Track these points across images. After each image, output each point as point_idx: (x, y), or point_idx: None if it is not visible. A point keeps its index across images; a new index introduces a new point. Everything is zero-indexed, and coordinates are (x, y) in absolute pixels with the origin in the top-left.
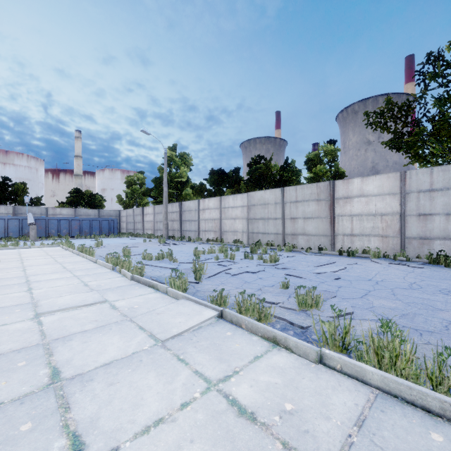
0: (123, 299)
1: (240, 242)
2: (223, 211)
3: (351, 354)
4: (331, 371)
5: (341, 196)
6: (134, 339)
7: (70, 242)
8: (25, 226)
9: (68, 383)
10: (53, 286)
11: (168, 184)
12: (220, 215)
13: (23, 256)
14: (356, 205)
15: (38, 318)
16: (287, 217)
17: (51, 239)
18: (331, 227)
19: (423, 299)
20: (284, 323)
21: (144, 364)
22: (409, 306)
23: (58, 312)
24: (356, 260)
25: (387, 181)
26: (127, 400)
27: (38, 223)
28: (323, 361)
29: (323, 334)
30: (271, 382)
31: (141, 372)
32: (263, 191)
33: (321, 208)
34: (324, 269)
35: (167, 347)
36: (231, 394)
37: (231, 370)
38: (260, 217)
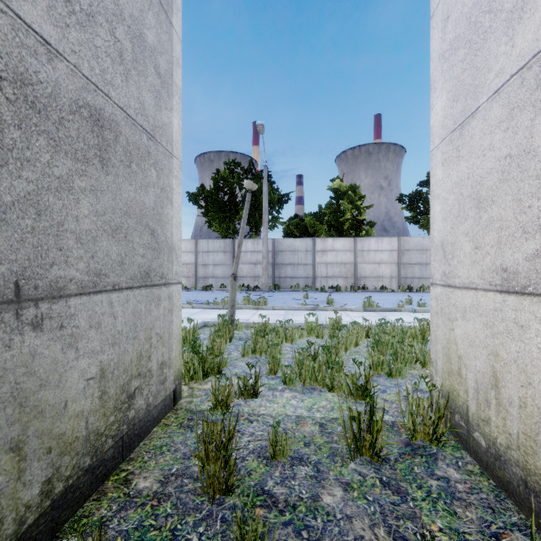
0: None
1: None
2: None
3: None
4: None
5: None
6: None
7: None
8: None
9: None
10: None
11: None
12: None
13: None
14: None
15: None
16: None
17: None
18: None
19: None
20: None
21: None
22: None
23: None
24: None
25: (189, 244)
26: None
27: None
28: None
29: None
30: None
31: None
32: None
33: None
34: None
35: None
36: None
37: None
38: None
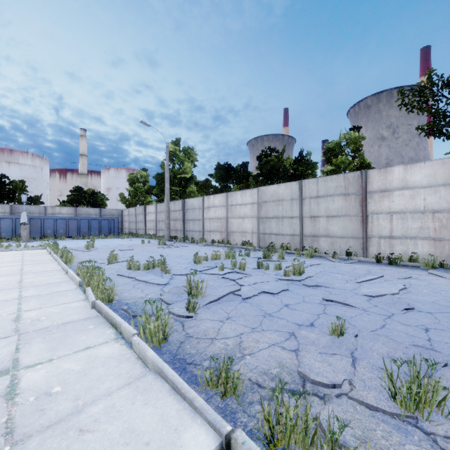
0: (47, 362)
1: (250, 244)
2: (230, 208)
3: None
4: None
5: (376, 189)
6: None
7: (55, 245)
8: (19, 226)
9: None
10: None
11: (171, 181)
12: (227, 213)
13: None
14: (396, 200)
15: None
16: (306, 215)
17: (45, 240)
18: (363, 228)
19: None
20: None
21: None
22: None
23: None
24: (405, 271)
25: (442, 168)
26: None
27: (33, 222)
28: None
29: None
30: None
31: None
32: (276, 185)
33: (350, 204)
34: (374, 288)
35: None
36: None
37: None
38: (273, 215)
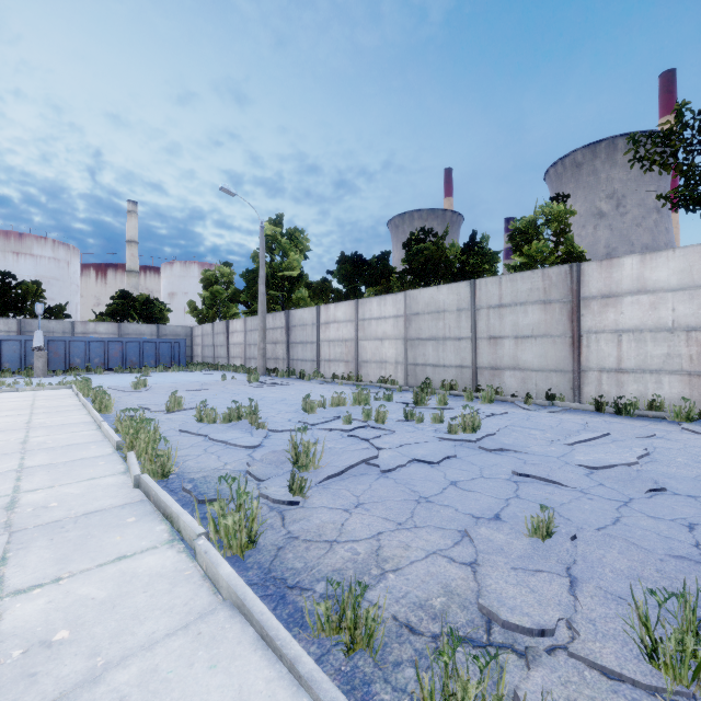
0: (51, 584)
1: (392, 381)
2: (361, 325)
3: None
4: None
5: (595, 293)
6: None
7: (84, 382)
8: (31, 352)
9: None
10: None
11: (269, 282)
12: (356, 332)
13: None
14: (628, 310)
15: None
16: (482, 335)
17: (72, 375)
18: (574, 355)
19: None
20: None
21: None
22: None
23: None
24: (644, 425)
25: None
26: None
27: (52, 346)
28: None
29: None
30: None
31: None
32: (434, 287)
33: (552, 317)
34: (595, 453)
35: None
36: None
37: None
38: (429, 336)
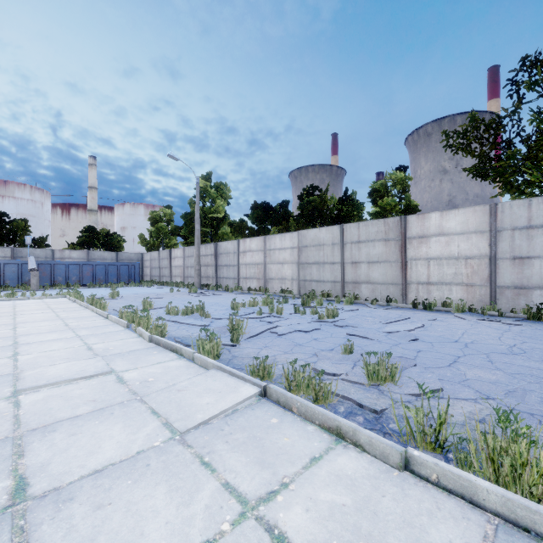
0: (135, 369)
1: (289, 291)
2: (268, 253)
3: (448, 453)
4: (423, 482)
5: (415, 235)
6: (142, 429)
7: (79, 292)
8: (26, 272)
9: (36, 505)
10: (46, 350)
11: (201, 221)
12: (265, 258)
13: (18, 309)
14: (433, 246)
15: (16, 397)
16: (348, 261)
17: (57, 289)
18: (402, 274)
19: (531, 369)
20: (350, 405)
21: (152, 471)
22: (515, 378)
23: (45, 388)
24: (435, 315)
25: (474, 216)
26: (118, 537)
27: (41, 268)
28: (409, 467)
29: (406, 424)
30: (337, 504)
31: (147, 485)
32: (317, 229)
33: (390, 249)
34: (396, 327)
35: (187, 443)
36: (277, 525)
37: (277, 481)
38: (314, 261)
